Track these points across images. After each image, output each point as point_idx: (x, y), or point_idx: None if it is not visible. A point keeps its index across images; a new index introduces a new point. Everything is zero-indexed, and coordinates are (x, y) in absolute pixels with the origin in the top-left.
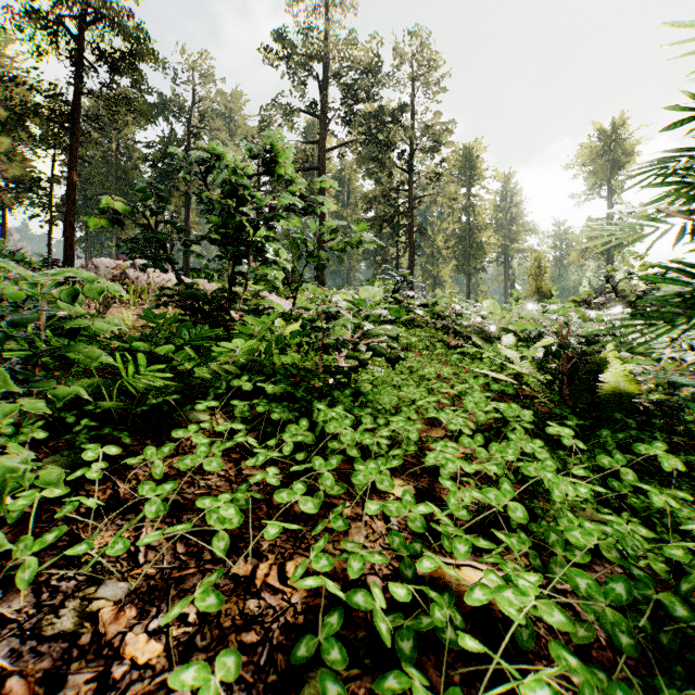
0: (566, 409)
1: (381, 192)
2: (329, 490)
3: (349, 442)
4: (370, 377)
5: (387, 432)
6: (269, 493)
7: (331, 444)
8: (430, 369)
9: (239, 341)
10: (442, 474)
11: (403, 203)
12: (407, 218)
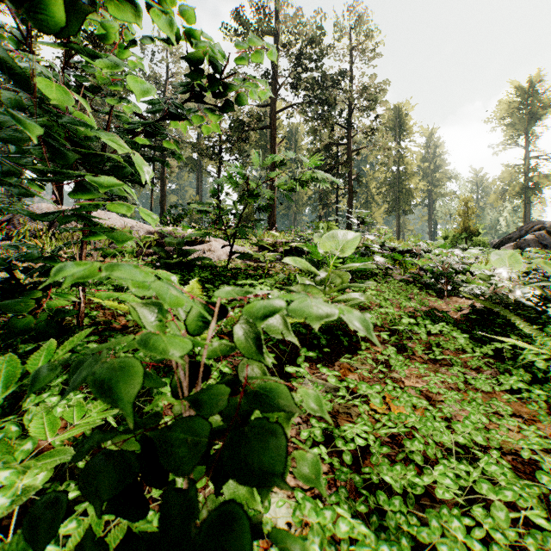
0: None
1: (324, 146)
2: None
3: None
4: None
5: None
6: None
7: None
8: None
9: None
10: None
11: (342, 156)
12: (347, 168)
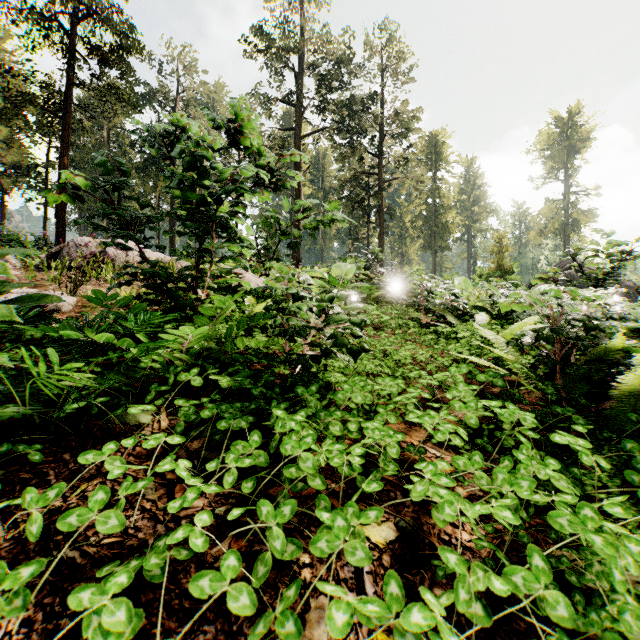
0: (568, 408)
1: (353, 176)
2: (278, 556)
3: (310, 471)
4: (341, 364)
5: (360, 449)
6: None
7: (287, 471)
8: (405, 353)
9: (187, 328)
10: (435, 519)
11: (373, 186)
12: (377, 200)
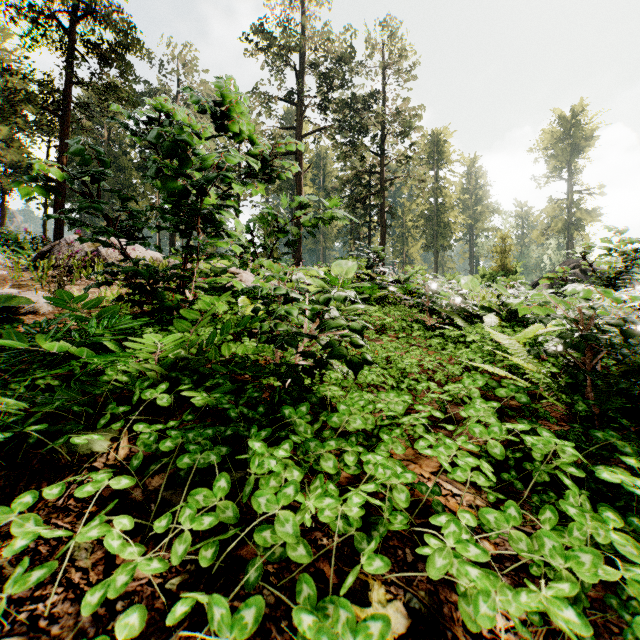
0: (610, 432)
1: (354, 175)
2: None
3: (289, 539)
4: (338, 375)
5: (358, 497)
6: (143, 636)
7: (260, 536)
8: (411, 360)
9: (153, 336)
10: (464, 615)
11: (375, 185)
12: (379, 199)
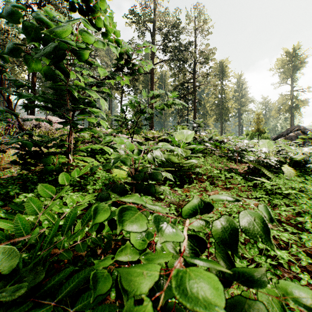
0: None
1: (180, 83)
2: None
3: None
4: None
5: None
6: None
7: None
8: None
9: None
10: None
11: (190, 89)
12: (193, 96)
